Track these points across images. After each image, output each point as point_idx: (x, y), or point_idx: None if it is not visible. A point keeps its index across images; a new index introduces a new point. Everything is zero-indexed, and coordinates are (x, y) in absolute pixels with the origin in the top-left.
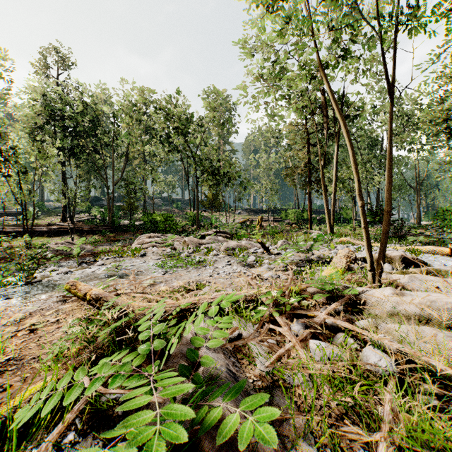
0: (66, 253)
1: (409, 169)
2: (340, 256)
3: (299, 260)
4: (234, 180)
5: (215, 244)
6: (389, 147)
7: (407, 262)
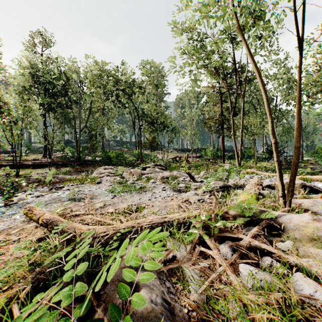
0: (44, 180)
1: (294, 120)
2: (251, 184)
3: (219, 187)
4: (167, 127)
5: (153, 174)
6: (299, 93)
7: (306, 188)
